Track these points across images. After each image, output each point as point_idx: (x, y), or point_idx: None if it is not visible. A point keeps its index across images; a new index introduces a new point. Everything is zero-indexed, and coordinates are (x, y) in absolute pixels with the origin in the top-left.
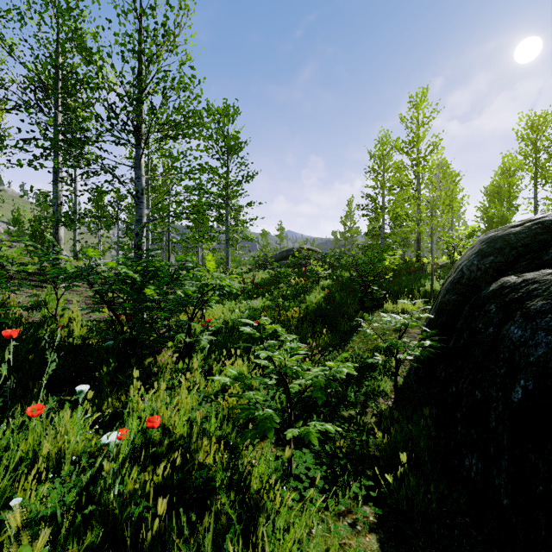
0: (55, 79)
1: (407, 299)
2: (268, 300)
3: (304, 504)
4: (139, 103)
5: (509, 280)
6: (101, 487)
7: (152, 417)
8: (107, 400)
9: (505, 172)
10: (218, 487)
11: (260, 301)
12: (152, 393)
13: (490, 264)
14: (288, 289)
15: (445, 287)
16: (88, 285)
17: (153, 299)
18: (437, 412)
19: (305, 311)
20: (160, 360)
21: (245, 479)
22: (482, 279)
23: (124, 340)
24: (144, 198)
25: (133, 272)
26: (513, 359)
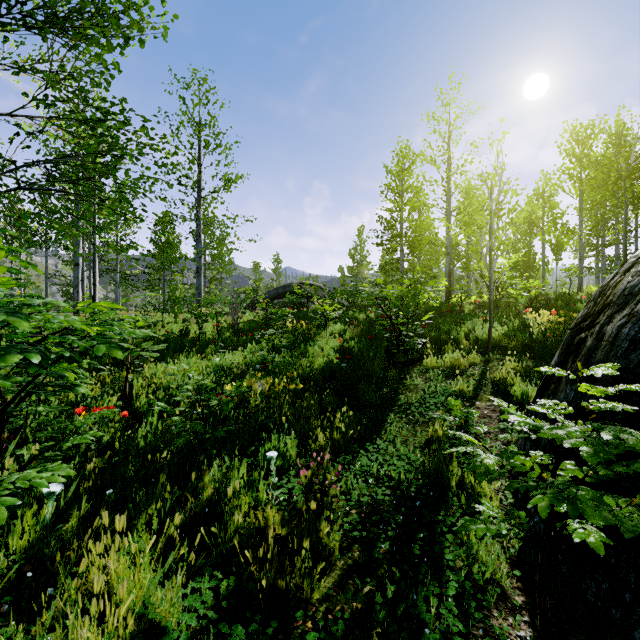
0: None
1: (452, 350)
2: (252, 354)
3: None
4: None
5: None
6: None
7: None
8: None
9: (539, 198)
10: None
11: (238, 356)
12: None
13: None
14: (283, 336)
15: (621, 334)
16: None
17: None
18: None
19: (308, 372)
20: None
21: None
22: None
23: None
24: None
25: None
26: None
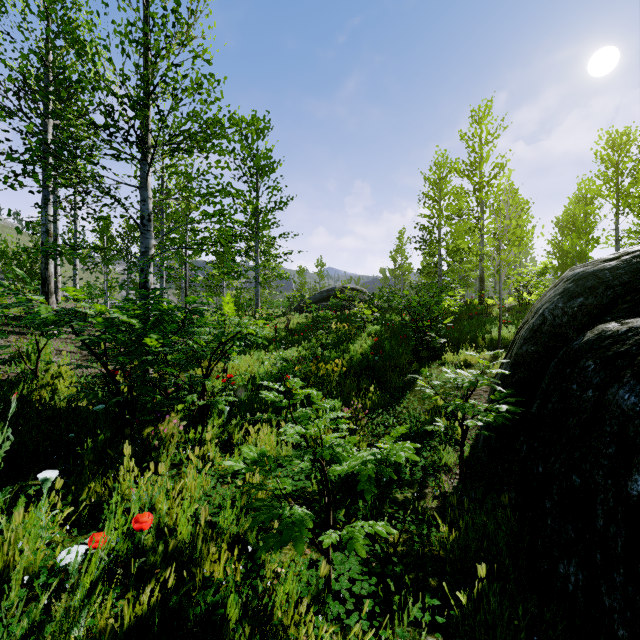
0: (37, 76)
1: (470, 348)
2: (305, 350)
3: (347, 636)
4: (144, 107)
5: (609, 328)
6: (47, 638)
7: (141, 515)
8: (88, 486)
9: (581, 200)
10: (222, 632)
11: (294, 351)
12: (152, 473)
13: (579, 307)
14: (329, 336)
15: (522, 336)
16: (73, 333)
17: (157, 351)
18: (518, 497)
19: (349, 363)
20: (163, 431)
21: (265, 607)
22: (569, 326)
23: (120, 403)
24: (151, 226)
25: (132, 316)
26: (626, 434)
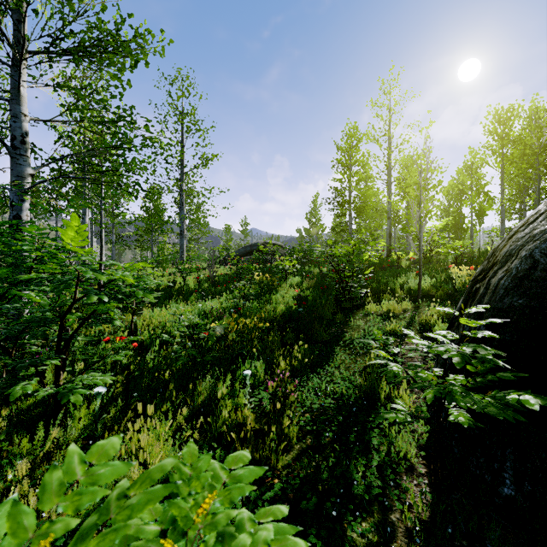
0: None
1: (389, 298)
2: (227, 301)
3: None
4: None
5: None
6: None
7: None
8: None
9: (468, 170)
10: None
11: (215, 302)
12: None
13: None
14: (251, 287)
15: (499, 285)
16: None
17: None
18: None
19: (272, 315)
20: None
21: None
22: None
23: None
24: (26, 150)
25: None
26: None
